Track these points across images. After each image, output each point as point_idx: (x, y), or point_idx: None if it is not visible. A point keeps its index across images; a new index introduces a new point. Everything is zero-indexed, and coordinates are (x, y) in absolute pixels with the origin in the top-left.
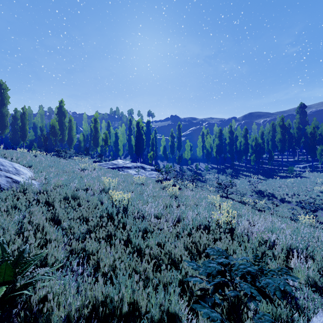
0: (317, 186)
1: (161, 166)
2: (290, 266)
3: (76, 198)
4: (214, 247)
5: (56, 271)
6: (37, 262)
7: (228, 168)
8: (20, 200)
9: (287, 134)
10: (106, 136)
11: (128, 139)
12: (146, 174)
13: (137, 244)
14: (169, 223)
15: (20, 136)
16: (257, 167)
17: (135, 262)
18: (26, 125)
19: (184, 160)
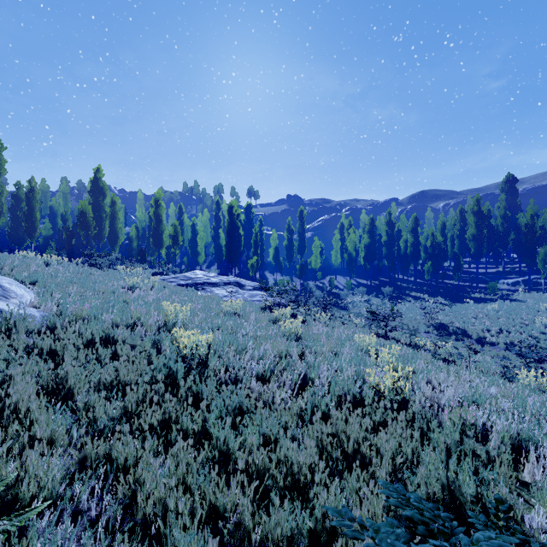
0: (540, 316)
1: (270, 281)
2: (523, 478)
3: (112, 342)
4: (375, 444)
5: (41, 513)
6: None
7: (385, 285)
8: None
9: (485, 227)
10: (175, 229)
11: (214, 235)
12: (244, 295)
13: (220, 442)
14: (285, 390)
15: (25, 230)
16: (434, 284)
17: (214, 488)
18: (36, 211)
19: (311, 272)
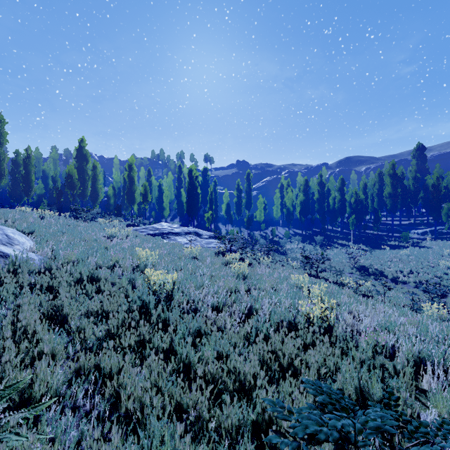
0: (444, 260)
1: (223, 231)
2: (422, 386)
3: (96, 280)
4: (305, 359)
5: (48, 408)
6: (13, 395)
7: (317, 234)
8: (5, 284)
9: (399, 187)
10: (145, 189)
11: (177, 193)
12: (201, 243)
13: (184, 357)
14: (234, 318)
15: (23, 189)
16: (357, 233)
17: (179, 390)
18: (31, 174)
19: (256, 223)
